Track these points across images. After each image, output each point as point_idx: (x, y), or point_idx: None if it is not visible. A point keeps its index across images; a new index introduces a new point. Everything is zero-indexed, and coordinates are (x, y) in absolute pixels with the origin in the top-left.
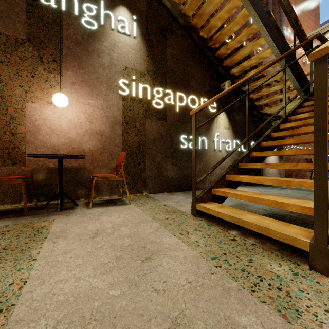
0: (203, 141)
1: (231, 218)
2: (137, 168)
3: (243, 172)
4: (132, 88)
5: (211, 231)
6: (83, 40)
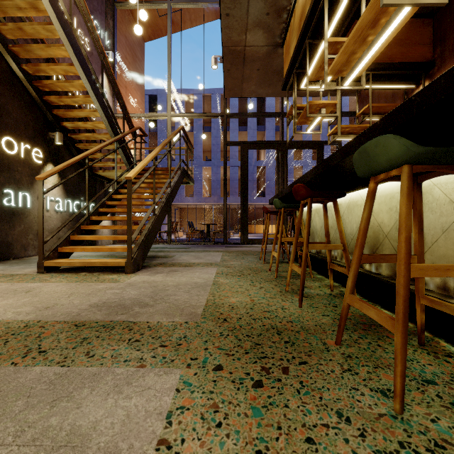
0: (25, 197)
1: (82, 264)
2: None
3: (85, 233)
4: None
5: (66, 276)
6: None
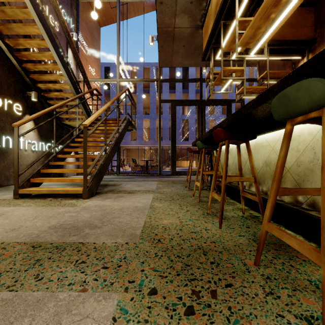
0: (7, 140)
1: (48, 191)
2: None
3: (52, 167)
4: None
5: (35, 201)
6: None
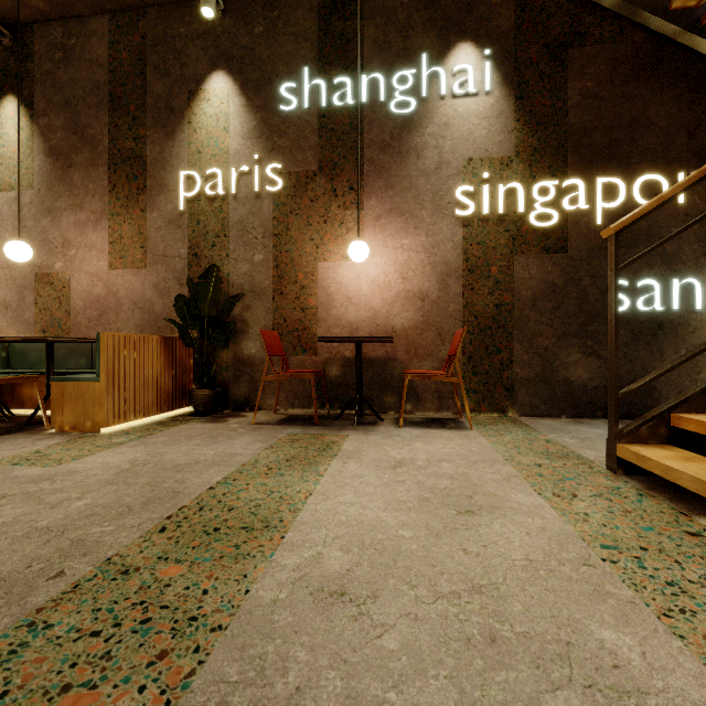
0: (687, 288)
1: (698, 485)
2: (493, 360)
3: None
4: (482, 198)
5: (638, 505)
6: (392, 140)
